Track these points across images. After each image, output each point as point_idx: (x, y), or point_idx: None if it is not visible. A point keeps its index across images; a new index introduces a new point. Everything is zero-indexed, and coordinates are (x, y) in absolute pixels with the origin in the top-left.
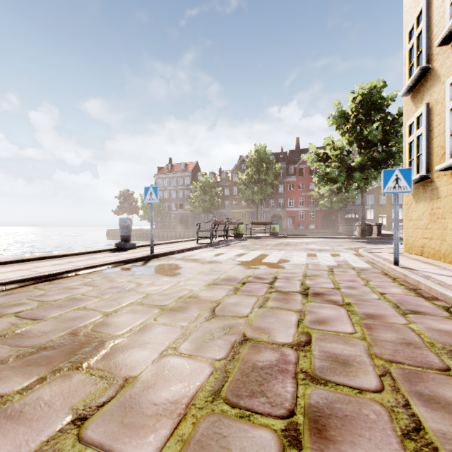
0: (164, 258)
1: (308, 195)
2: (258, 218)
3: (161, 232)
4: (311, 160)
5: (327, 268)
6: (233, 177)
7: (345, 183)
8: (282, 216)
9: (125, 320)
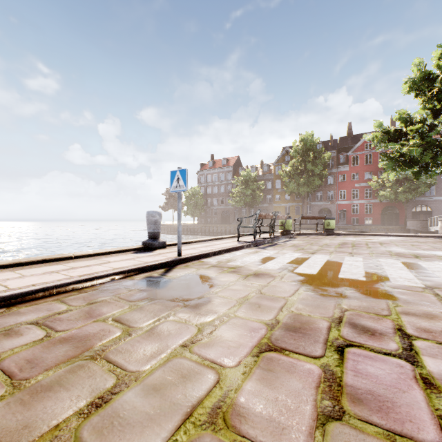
0: (194, 263)
1: (363, 186)
2: (304, 213)
3: (203, 226)
4: (377, 140)
5: None
6: (276, 170)
7: (430, 166)
8: (331, 210)
9: None
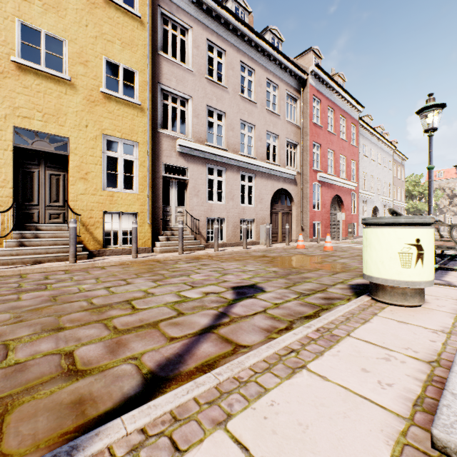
0: None
1: None
2: None
3: None
4: None
5: None
6: None
7: None
8: None
9: None
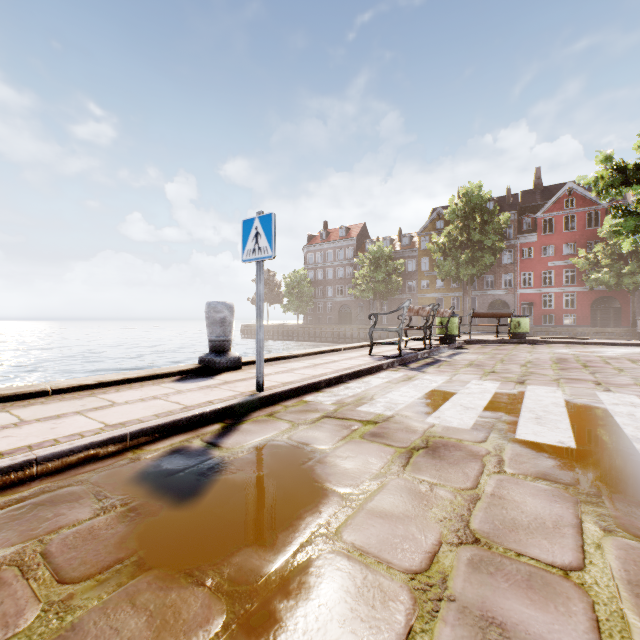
0: (289, 406)
1: (561, 266)
2: (465, 307)
3: (312, 328)
4: (603, 184)
5: None
6: (421, 243)
7: None
8: (509, 303)
9: None
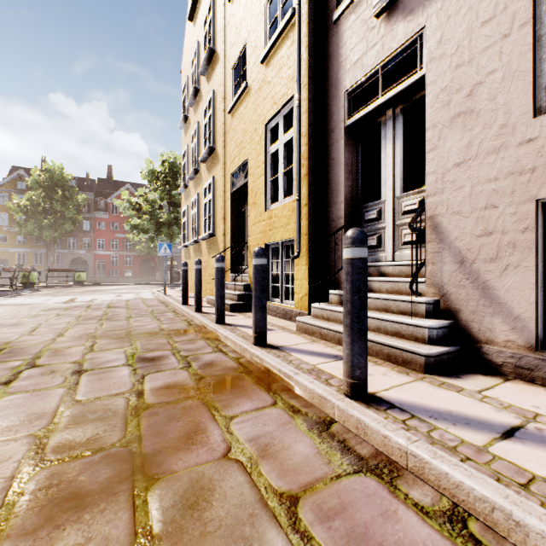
0: None
1: (124, 238)
2: (50, 262)
3: None
4: (124, 207)
5: (127, 300)
6: None
7: (156, 235)
8: (88, 260)
9: (8, 321)
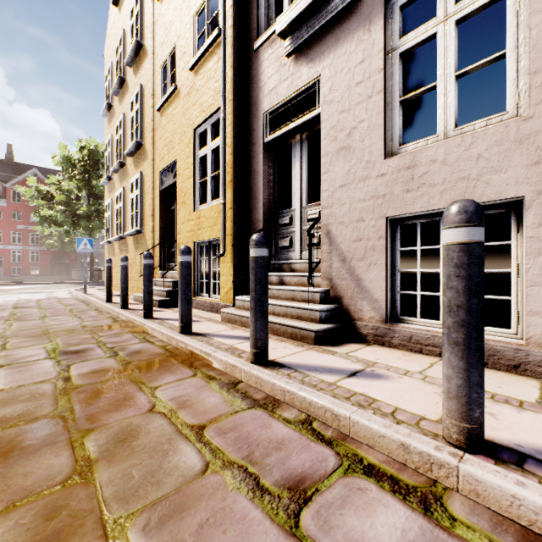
0: None
1: (29, 230)
2: None
3: None
4: (30, 196)
5: (37, 300)
6: None
7: (73, 229)
8: None
9: None
